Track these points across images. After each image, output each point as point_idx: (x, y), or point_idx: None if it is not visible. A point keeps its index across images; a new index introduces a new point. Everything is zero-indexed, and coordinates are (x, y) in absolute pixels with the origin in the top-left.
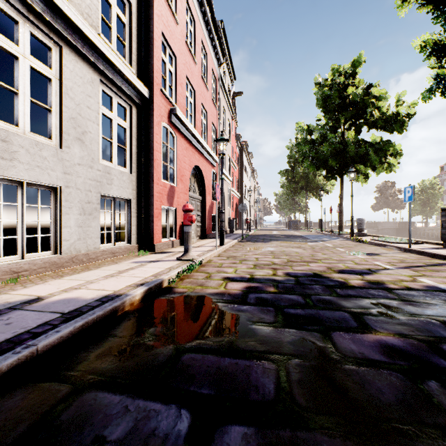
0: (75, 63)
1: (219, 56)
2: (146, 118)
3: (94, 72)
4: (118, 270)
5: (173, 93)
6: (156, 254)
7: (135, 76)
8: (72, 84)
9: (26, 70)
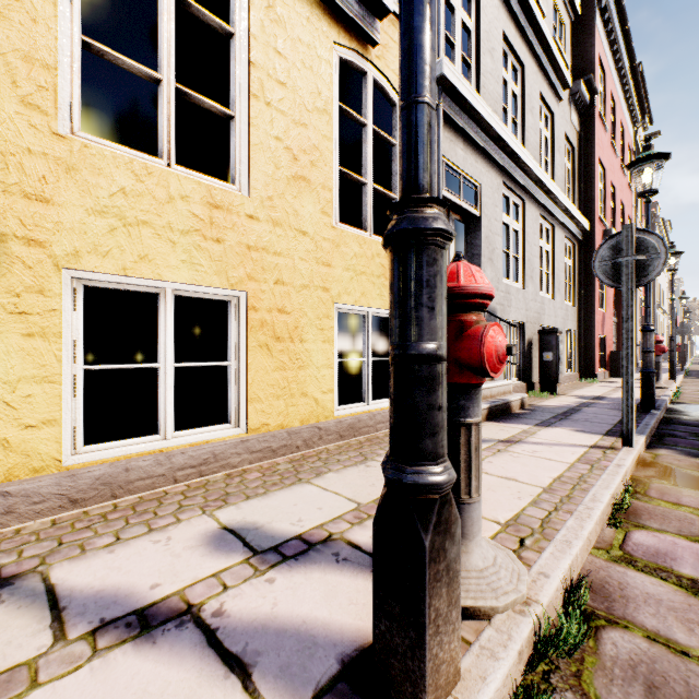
0: (557, 232)
1: (637, 117)
2: (585, 251)
3: (562, 232)
4: (605, 389)
5: (601, 210)
6: (603, 382)
7: (583, 218)
8: (556, 250)
9: (544, 253)
